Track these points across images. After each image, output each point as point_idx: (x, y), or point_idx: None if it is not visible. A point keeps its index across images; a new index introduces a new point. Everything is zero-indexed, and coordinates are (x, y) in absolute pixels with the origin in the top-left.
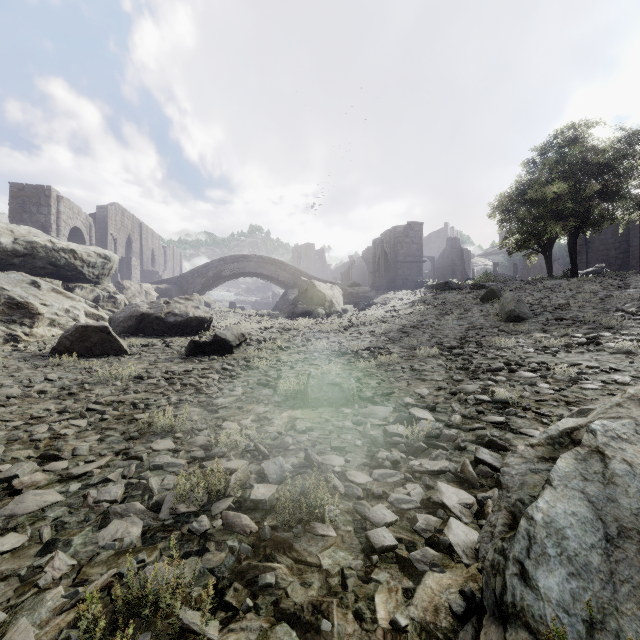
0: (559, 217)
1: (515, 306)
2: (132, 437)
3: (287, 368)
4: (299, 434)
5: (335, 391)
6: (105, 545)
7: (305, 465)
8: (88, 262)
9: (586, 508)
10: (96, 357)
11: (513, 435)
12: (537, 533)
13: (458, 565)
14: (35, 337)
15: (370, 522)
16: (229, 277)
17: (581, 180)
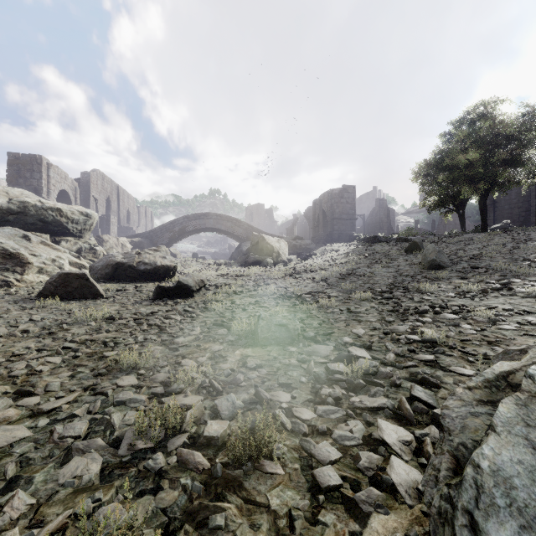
0: (471, 181)
1: (436, 256)
2: (100, 374)
3: (240, 310)
4: (250, 371)
5: (282, 331)
6: (64, 483)
7: (255, 401)
8: (72, 219)
9: (532, 456)
10: (76, 300)
11: (443, 372)
12: (485, 482)
13: (402, 506)
14: (25, 283)
15: (316, 459)
16: (192, 232)
17: (490, 149)
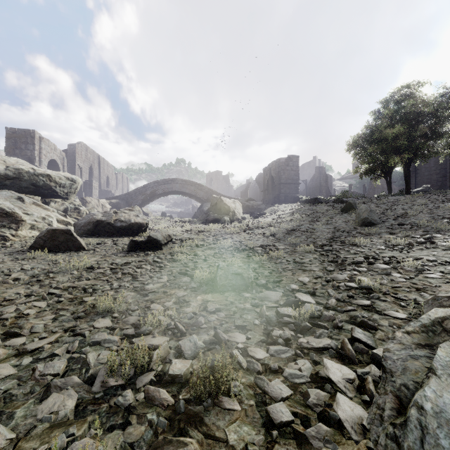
0: (397, 151)
1: (368, 215)
2: (79, 317)
3: (201, 261)
4: (210, 314)
5: (237, 279)
6: (42, 418)
7: (214, 341)
8: (60, 183)
9: None
10: (62, 252)
11: (379, 316)
12: (428, 423)
13: (348, 441)
14: (19, 237)
15: (269, 396)
16: (161, 194)
17: (413, 124)
